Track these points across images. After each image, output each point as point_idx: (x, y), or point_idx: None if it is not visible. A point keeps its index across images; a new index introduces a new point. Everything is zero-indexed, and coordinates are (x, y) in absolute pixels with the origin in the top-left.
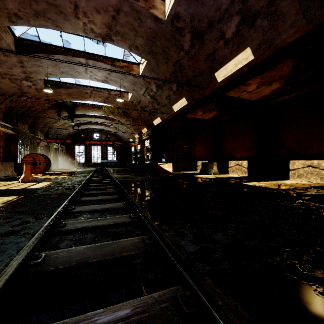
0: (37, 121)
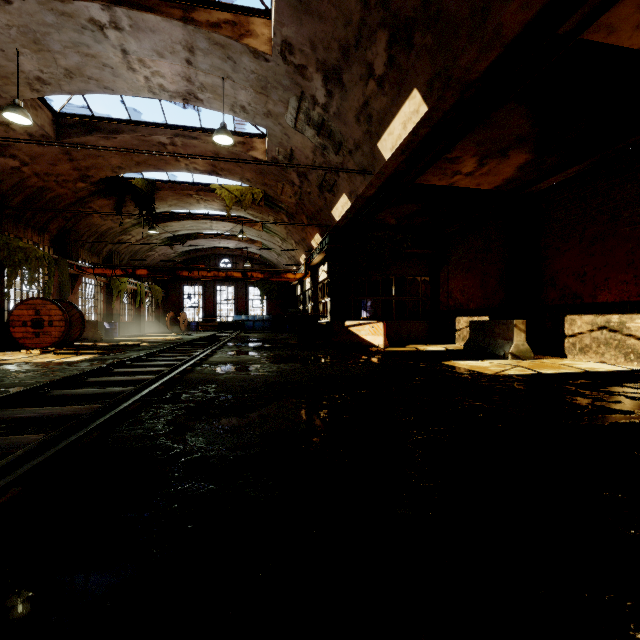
0: (74, 228)
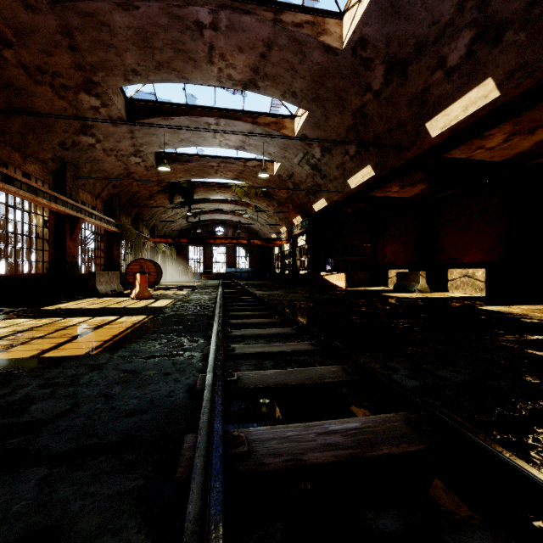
0: (142, 212)
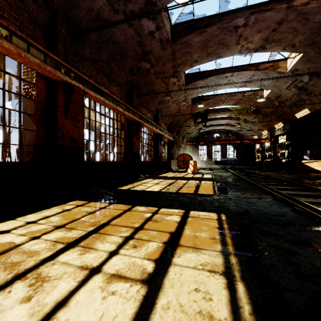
0: (180, 129)
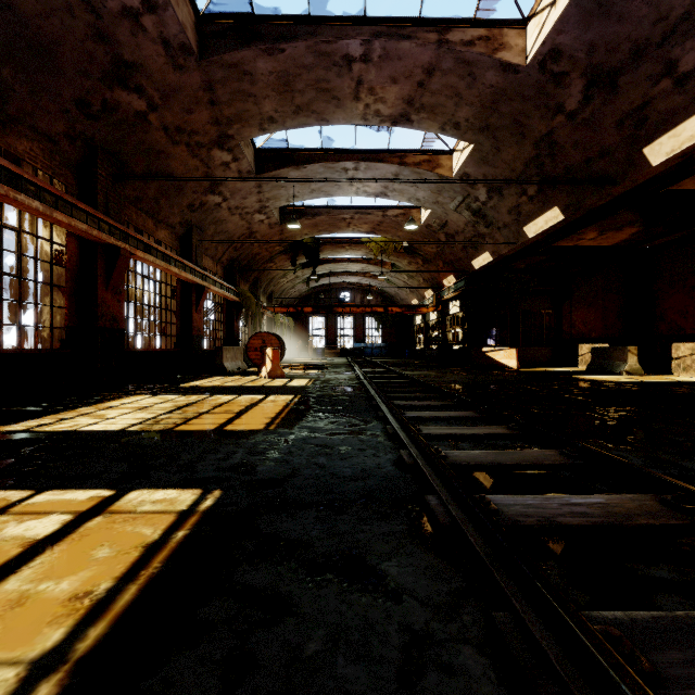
0: (260, 277)
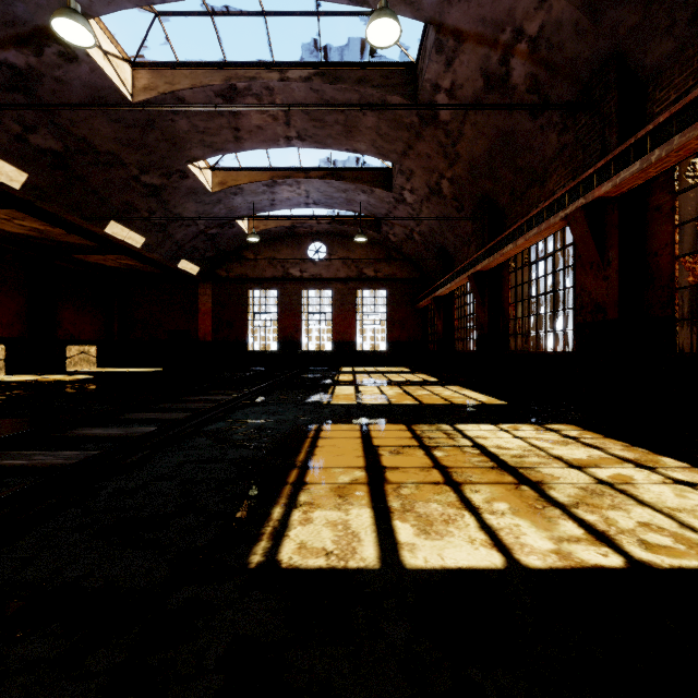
0: None
